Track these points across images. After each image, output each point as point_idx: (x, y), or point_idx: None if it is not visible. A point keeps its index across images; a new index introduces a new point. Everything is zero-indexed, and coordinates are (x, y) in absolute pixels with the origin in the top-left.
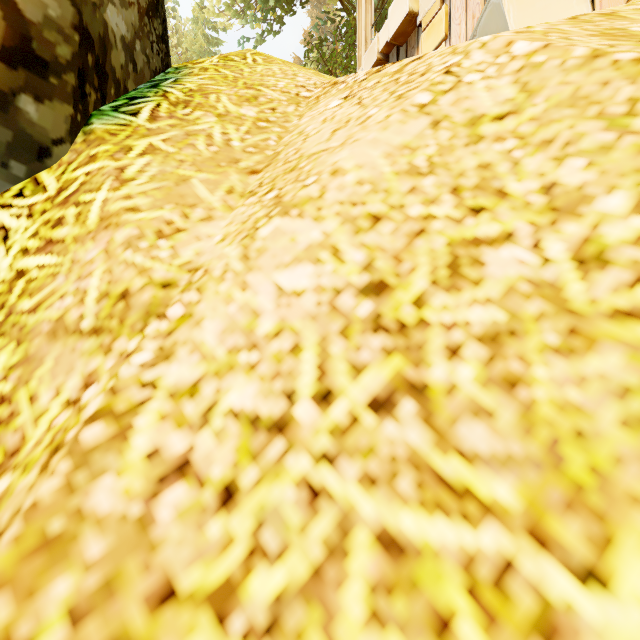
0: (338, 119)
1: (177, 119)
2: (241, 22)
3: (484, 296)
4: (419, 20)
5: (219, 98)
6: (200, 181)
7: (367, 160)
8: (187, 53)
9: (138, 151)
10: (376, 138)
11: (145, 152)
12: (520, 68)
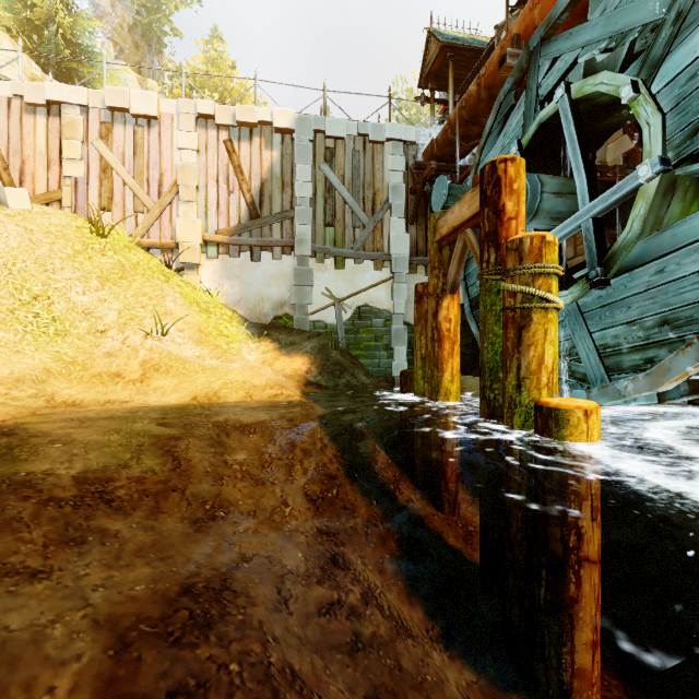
0: None
1: None
2: None
3: (18, 268)
4: None
5: None
6: None
7: None
8: None
9: None
10: None
11: None
12: (19, 242)
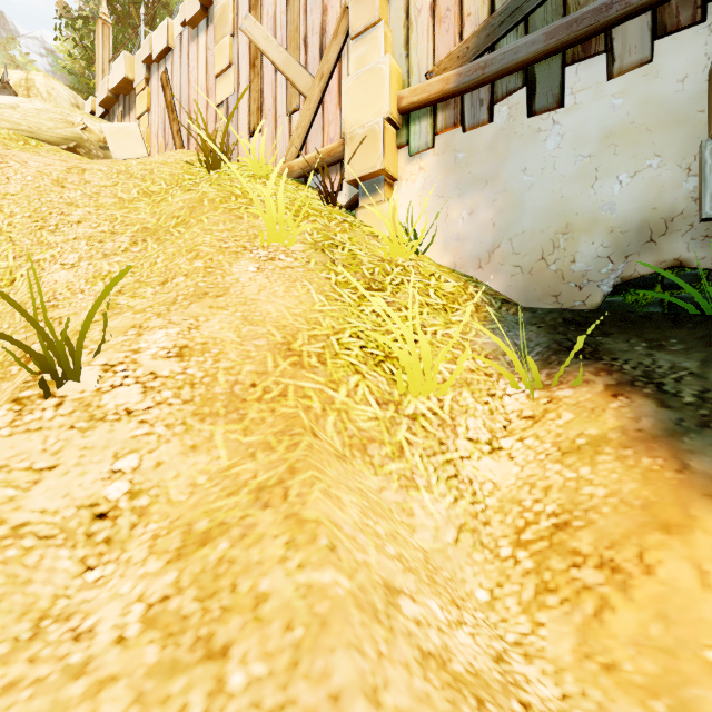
0: None
1: None
2: None
3: None
4: (134, 86)
5: None
6: None
7: None
8: None
9: None
10: None
11: None
12: (25, 184)
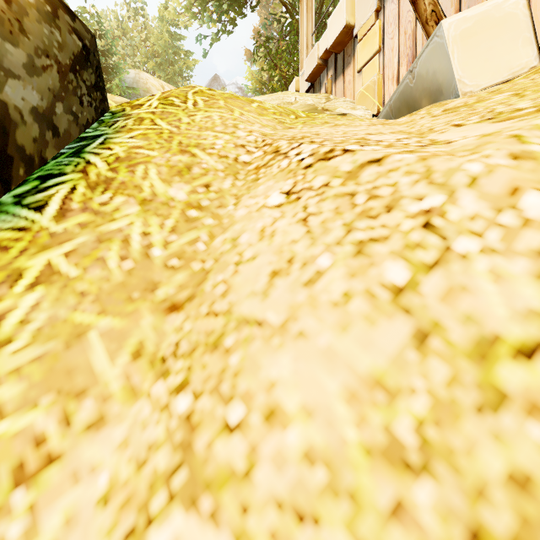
0: (278, 244)
1: (91, 212)
2: (199, 22)
3: None
4: (355, 32)
5: (147, 172)
6: (100, 335)
7: (319, 399)
8: (154, 46)
9: (29, 279)
10: (332, 347)
11: (38, 280)
12: None
